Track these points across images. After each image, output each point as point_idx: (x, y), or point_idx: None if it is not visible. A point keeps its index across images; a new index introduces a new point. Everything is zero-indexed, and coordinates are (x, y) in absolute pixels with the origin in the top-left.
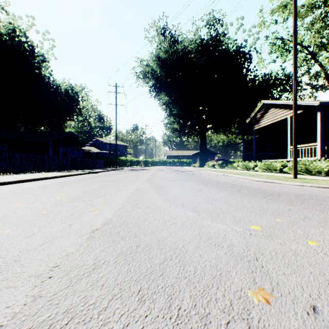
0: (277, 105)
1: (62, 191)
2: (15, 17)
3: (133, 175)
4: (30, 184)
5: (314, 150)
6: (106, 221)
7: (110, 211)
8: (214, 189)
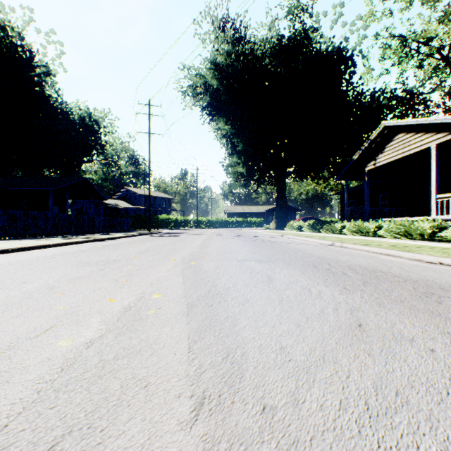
0: (410, 127)
1: None
2: (3, 8)
3: (167, 244)
4: None
5: None
6: None
7: None
8: (398, 312)
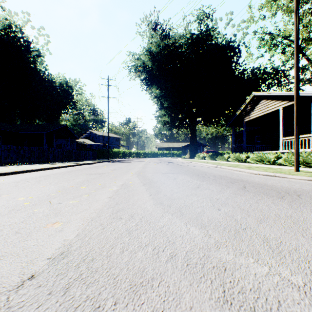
0: (268, 96)
1: (35, 188)
2: (10, 13)
3: (124, 166)
4: (6, 178)
5: (305, 142)
6: (60, 250)
7: (77, 224)
8: (214, 185)
